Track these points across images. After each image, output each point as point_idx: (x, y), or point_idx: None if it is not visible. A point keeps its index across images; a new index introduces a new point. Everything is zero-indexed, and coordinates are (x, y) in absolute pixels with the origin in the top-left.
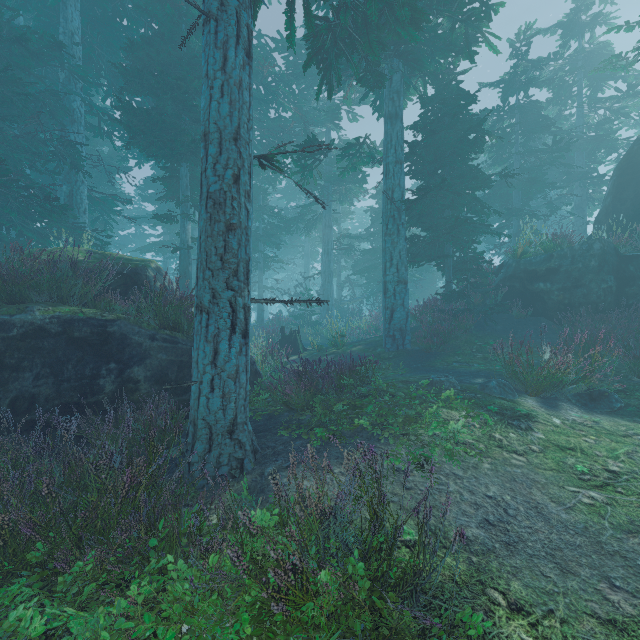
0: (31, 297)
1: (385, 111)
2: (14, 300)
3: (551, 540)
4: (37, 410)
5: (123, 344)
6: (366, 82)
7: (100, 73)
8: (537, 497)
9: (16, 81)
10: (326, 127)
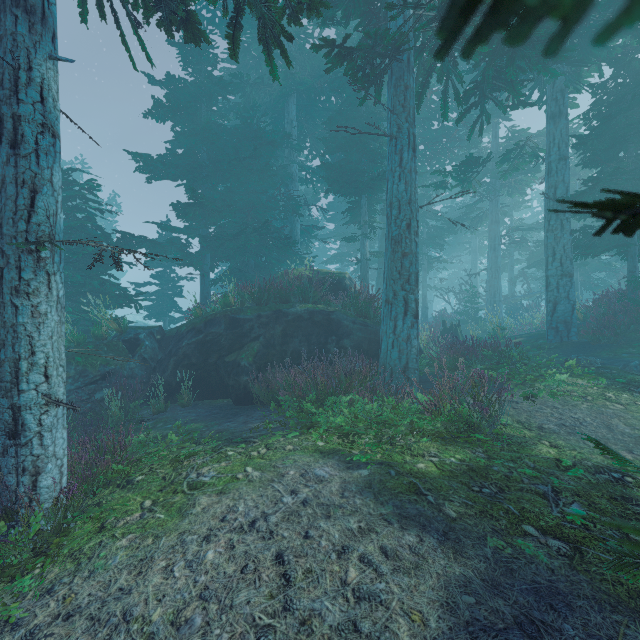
0: (291, 299)
1: (547, 112)
2: (285, 301)
3: (604, 435)
4: (301, 358)
5: (338, 326)
6: (516, 108)
7: (305, 139)
8: (613, 421)
9: (269, 169)
10: (492, 122)
